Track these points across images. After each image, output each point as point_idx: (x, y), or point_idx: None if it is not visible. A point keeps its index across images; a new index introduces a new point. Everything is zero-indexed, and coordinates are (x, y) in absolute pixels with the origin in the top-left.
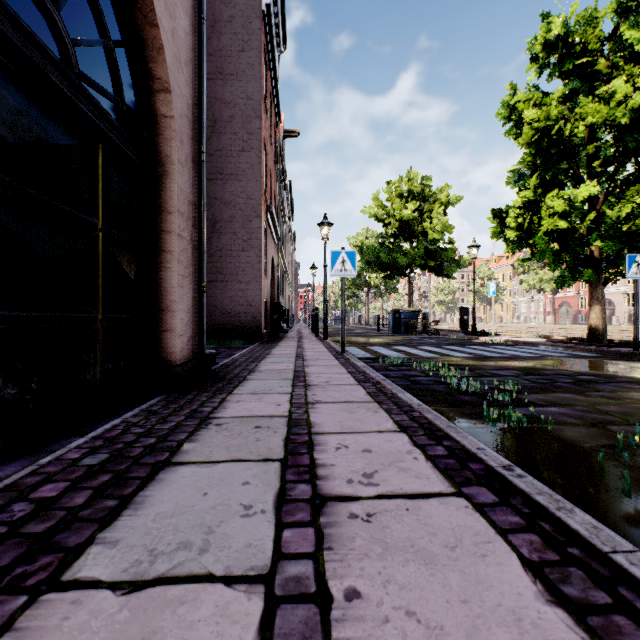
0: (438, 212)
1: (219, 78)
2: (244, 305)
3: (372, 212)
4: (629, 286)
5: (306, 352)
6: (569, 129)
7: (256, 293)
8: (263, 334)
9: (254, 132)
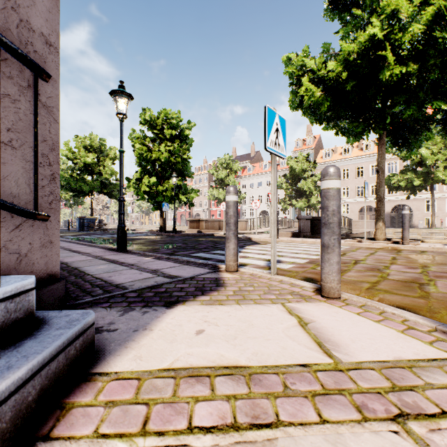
0: (108, 164)
1: None
2: None
3: (64, 153)
4: (205, 208)
5: None
6: (150, 155)
7: None
8: None
9: None
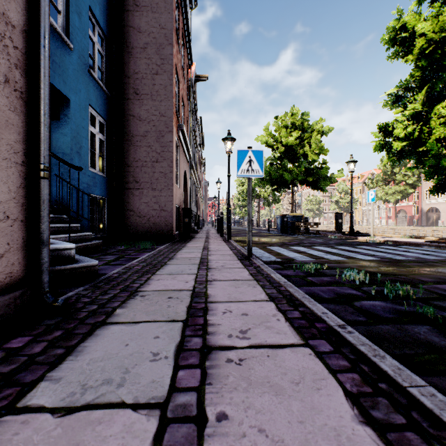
0: (316, 138)
1: (135, 9)
2: (157, 210)
3: (264, 139)
4: None
5: (211, 255)
6: None
7: (168, 199)
8: (174, 235)
9: (166, 57)
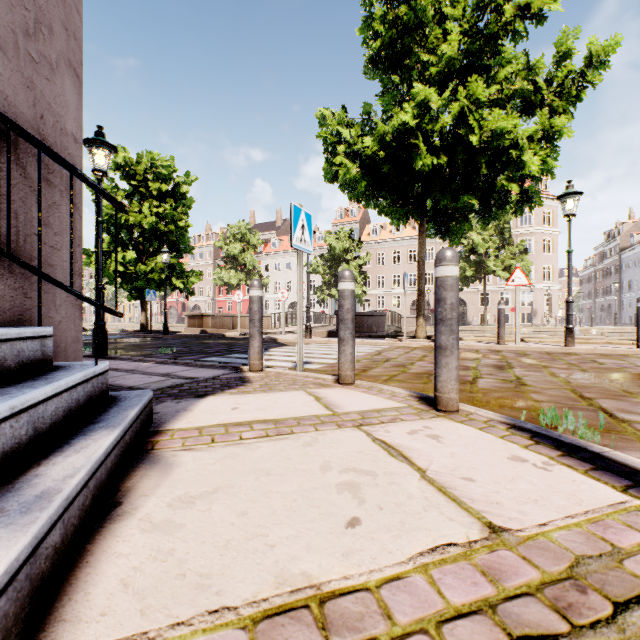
0: None
1: None
2: None
3: None
4: (209, 297)
5: None
6: (126, 218)
7: None
8: None
9: None
